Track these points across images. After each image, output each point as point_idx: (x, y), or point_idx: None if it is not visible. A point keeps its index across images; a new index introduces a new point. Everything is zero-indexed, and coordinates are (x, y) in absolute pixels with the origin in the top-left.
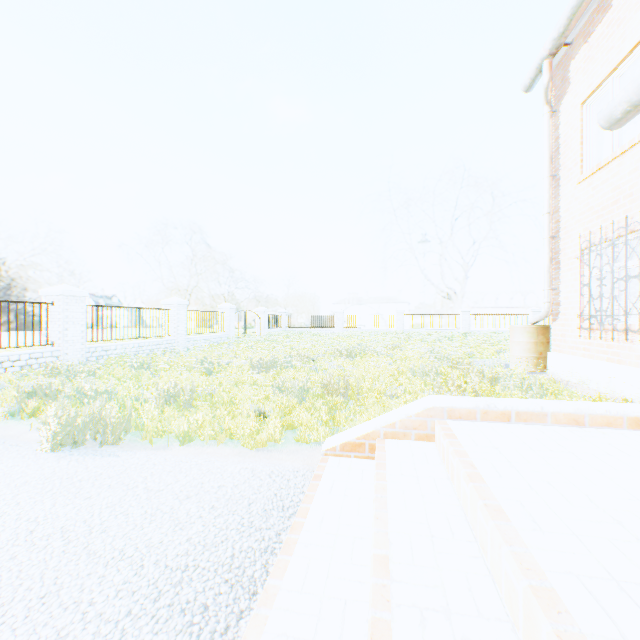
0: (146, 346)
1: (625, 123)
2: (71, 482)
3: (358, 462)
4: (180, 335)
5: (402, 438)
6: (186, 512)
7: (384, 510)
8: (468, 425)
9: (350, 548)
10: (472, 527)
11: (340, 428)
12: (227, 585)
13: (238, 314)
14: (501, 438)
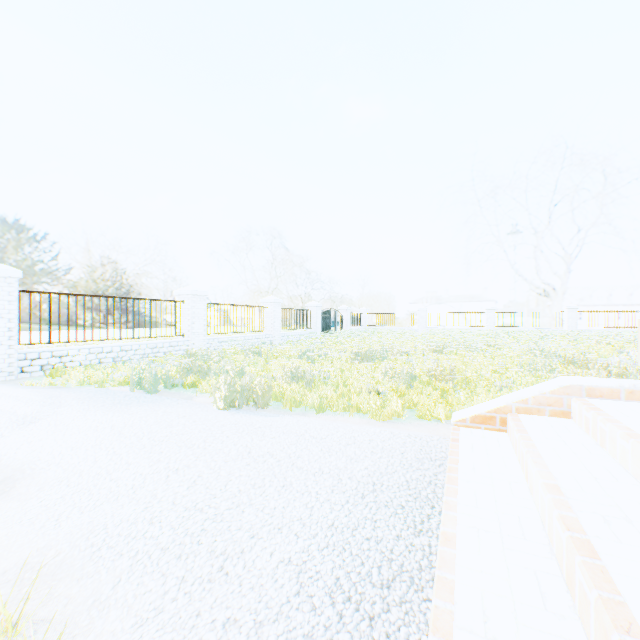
0: (249, 339)
1: None
2: (254, 428)
3: (490, 433)
4: (276, 330)
5: (535, 414)
6: (353, 452)
7: (540, 458)
8: (611, 403)
9: (508, 487)
10: (635, 476)
11: (459, 408)
12: (411, 497)
13: (323, 312)
14: None
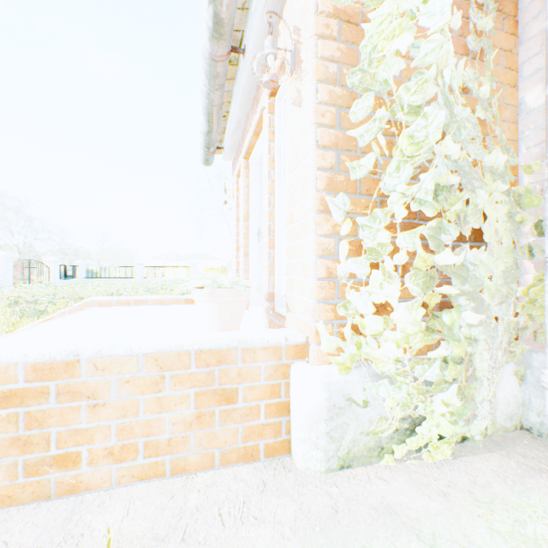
0: None
1: (210, 165)
2: None
3: None
4: None
5: None
6: None
7: None
8: (105, 308)
9: None
10: None
11: None
12: None
13: (19, 263)
14: (111, 309)
